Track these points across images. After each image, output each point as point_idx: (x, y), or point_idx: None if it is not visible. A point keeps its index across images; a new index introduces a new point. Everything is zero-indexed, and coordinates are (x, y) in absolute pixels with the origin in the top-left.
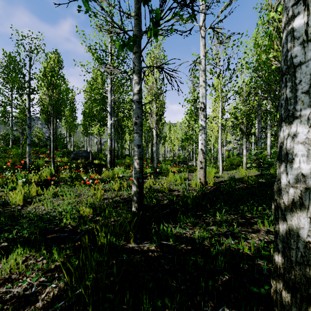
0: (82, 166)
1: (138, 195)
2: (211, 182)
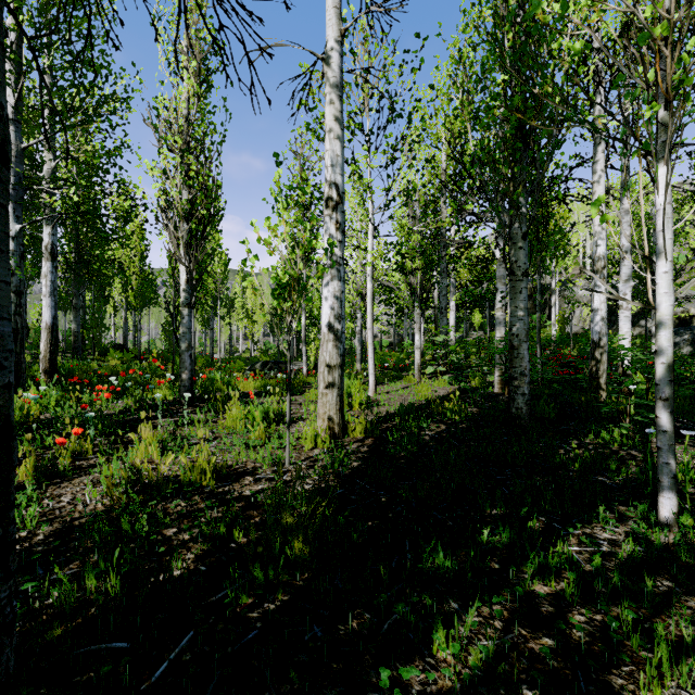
0: None
1: None
2: (359, 428)
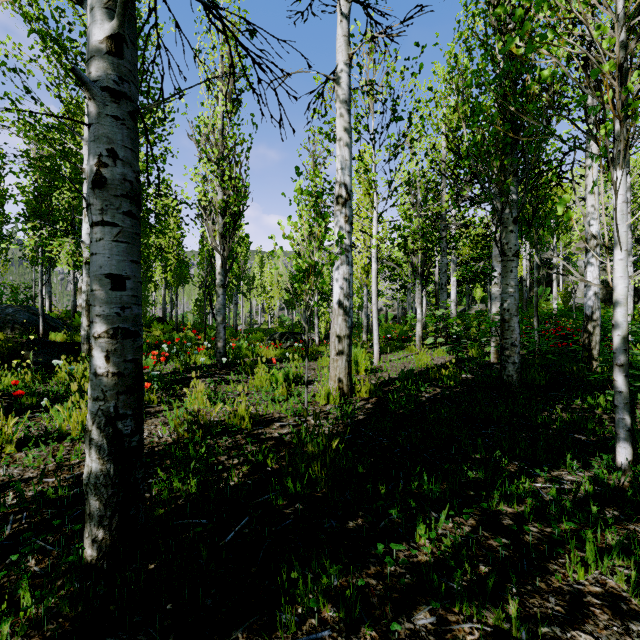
0: (5, 352)
1: (113, 489)
2: (364, 389)
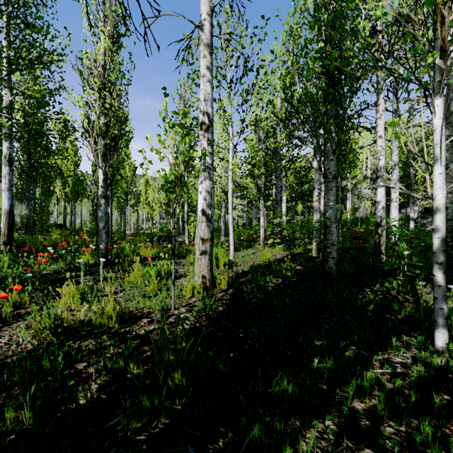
0: None
1: None
2: (223, 282)
